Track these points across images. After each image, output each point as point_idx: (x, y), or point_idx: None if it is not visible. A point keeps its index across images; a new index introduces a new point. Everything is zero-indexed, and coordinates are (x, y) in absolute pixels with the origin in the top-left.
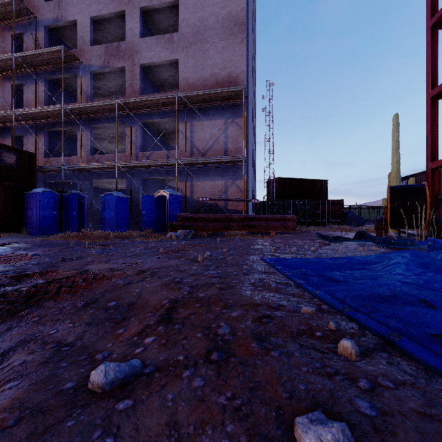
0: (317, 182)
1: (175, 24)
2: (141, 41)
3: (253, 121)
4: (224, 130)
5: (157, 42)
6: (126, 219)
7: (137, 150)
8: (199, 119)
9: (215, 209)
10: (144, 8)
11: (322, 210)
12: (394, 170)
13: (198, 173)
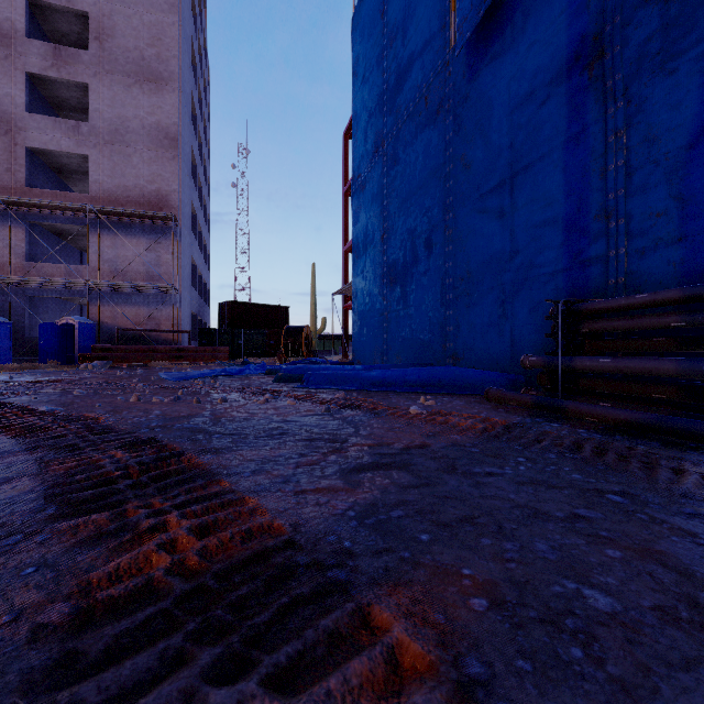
0: (277, 309)
1: (82, 98)
2: (29, 116)
3: (197, 230)
4: (151, 250)
5: (54, 125)
6: (8, 350)
7: (21, 258)
8: (119, 233)
9: (141, 339)
10: (33, 74)
11: (276, 340)
12: (312, 310)
13: (117, 296)
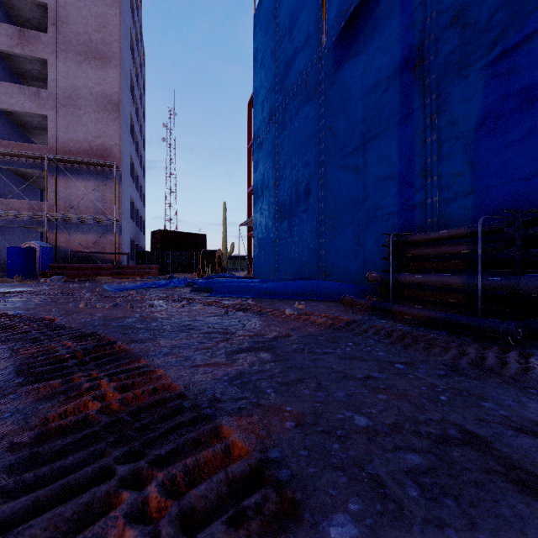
0: (197, 236)
1: (42, 70)
2: None
3: (134, 175)
4: (98, 190)
5: (19, 91)
6: None
7: None
8: (72, 176)
9: (89, 259)
10: (2, 50)
11: (196, 260)
12: (223, 237)
13: (70, 226)
